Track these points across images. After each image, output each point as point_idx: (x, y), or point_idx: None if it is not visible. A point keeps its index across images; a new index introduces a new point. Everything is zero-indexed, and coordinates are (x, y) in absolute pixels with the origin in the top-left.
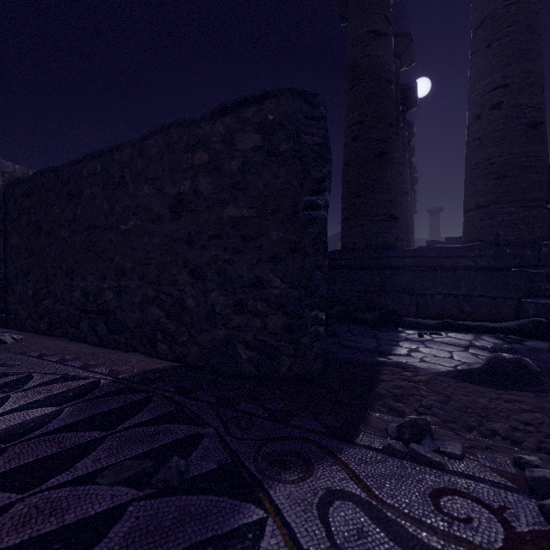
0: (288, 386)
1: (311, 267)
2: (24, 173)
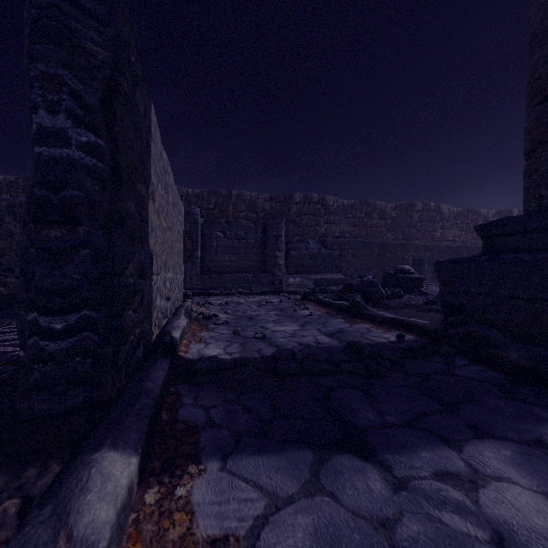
0: (5, 416)
1: (27, 242)
2: (257, 197)
